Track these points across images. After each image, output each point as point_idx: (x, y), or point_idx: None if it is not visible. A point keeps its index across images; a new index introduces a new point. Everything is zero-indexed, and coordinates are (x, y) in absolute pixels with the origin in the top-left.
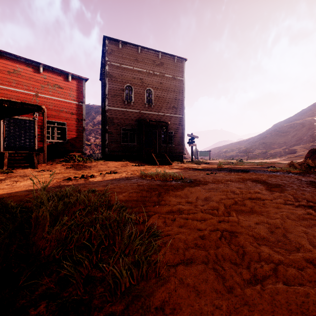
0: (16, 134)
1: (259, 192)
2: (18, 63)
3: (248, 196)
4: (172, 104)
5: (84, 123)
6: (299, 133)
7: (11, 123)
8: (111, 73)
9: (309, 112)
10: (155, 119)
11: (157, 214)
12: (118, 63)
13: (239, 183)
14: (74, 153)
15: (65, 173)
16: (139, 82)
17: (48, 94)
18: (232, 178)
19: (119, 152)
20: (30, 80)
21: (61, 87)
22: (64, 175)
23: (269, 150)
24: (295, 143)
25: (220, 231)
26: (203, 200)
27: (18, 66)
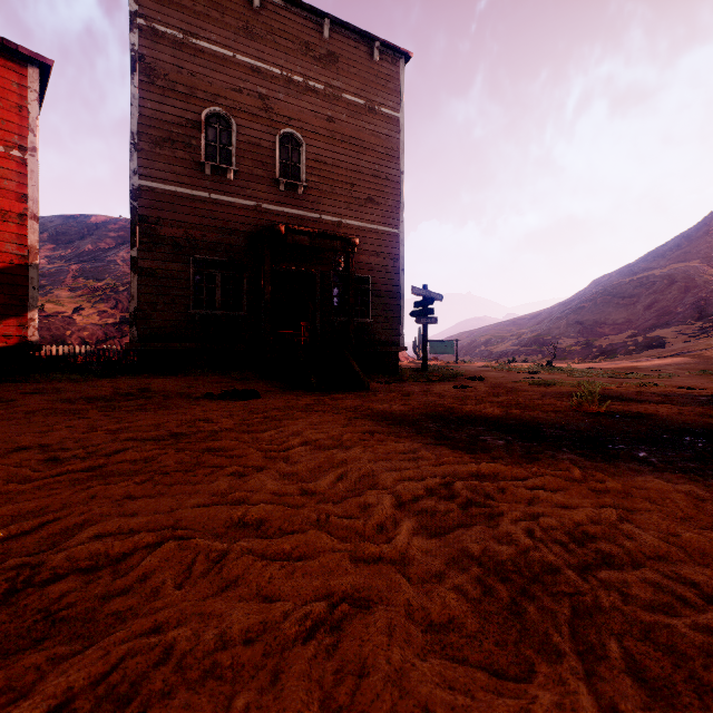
0: None
1: None
2: None
3: None
4: (366, 192)
5: (32, 229)
6: (662, 298)
7: None
8: (153, 62)
9: (676, 253)
10: None
11: None
12: (180, 31)
13: None
14: None
15: None
16: (256, 107)
17: None
18: None
19: (183, 341)
20: None
21: None
22: None
23: (594, 340)
24: (655, 323)
25: None
26: None
27: None
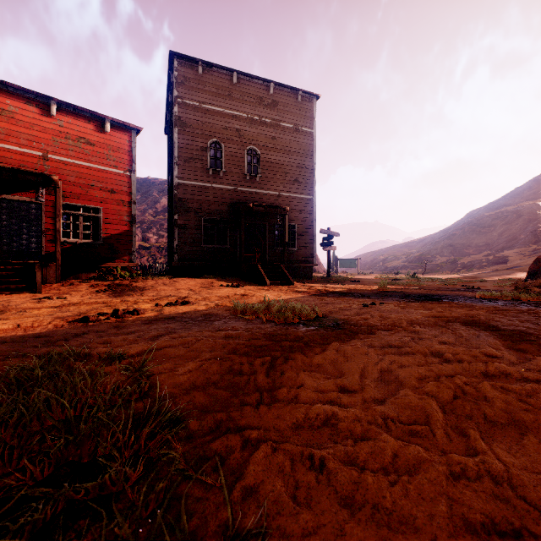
0: (11, 229)
1: (497, 355)
2: (9, 97)
3: (479, 368)
4: (294, 176)
5: (134, 208)
6: (512, 227)
7: (3, 209)
8: (184, 119)
9: (528, 193)
10: (264, 203)
11: (268, 444)
12: (197, 102)
13: (440, 331)
14: (116, 263)
15: (86, 304)
16: (234, 136)
17: (67, 155)
18: (420, 317)
19: (199, 261)
20: (33, 129)
21: (92, 143)
22: (82, 309)
23: (460, 258)
24: (504, 246)
25: (476, 532)
26: (378, 380)
27: (10, 102)
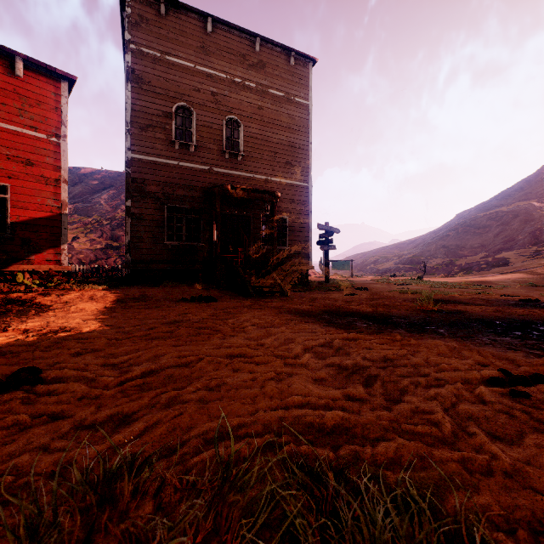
0: None
1: None
2: None
3: None
4: (285, 158)
5: (64, 189)
6: (508, 228)
7: None
8: (140, 73)
9: (520, 193)
10: None
11: None
12: (158, 52)
13: None
14: (34, 265)
15: None
16: (209, 101)
17: None
18: None
19: (160, 263)
20: None
21: None
22: None
23: (456, 260)
24: (502, 248)
25: None
26: None
27: None
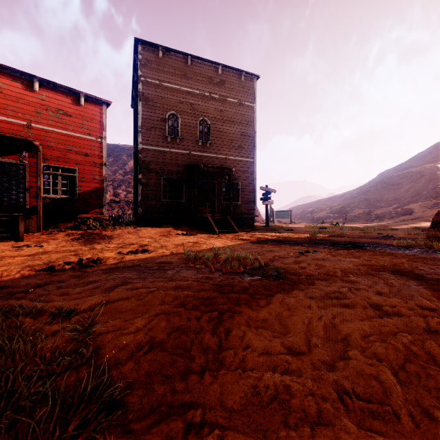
0: (3, 186)
1: (433, 307)
2: None
3: (421, 324)
4: (238, 143)
5: (104, 169)
6: (416, 185)
7: None
8: (147, 95)
9: (428, 157)
10: (213, 165)
11: (214, 437)
12: (157, 80)
13: (373, 281)
14: (89, 215)
15: (58, 252)
16: (189, 109)
17: (48, 124)
18: (351, 266)
19: (159, 213)
20: (19, 102)
21: (69, 114)
22: (52, 257)
23: (374, 210)
24: (410, 200)
25: None
26: (324, 338)
27: None
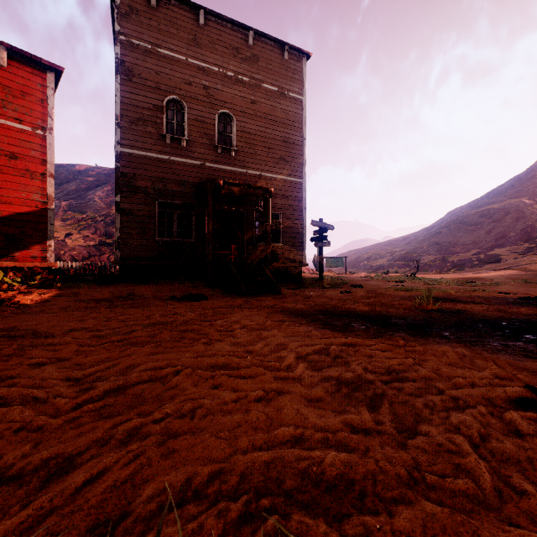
0: None
1: None
2: None
3: None
4: (278, 153)
5: (50, 183)
6: (499, 225)
7: None
8: (130, 66)
9: (511, 191)
10: None
11: None
12: (149, 44)
13: None
14: (18, 262)
15: None
16: (201, 95)
17: None
18: None
19: (151, 260)
20: None
21: None
22: None
23: (448, 257)
24: (494, 244)
25: None
26: None
27: None
